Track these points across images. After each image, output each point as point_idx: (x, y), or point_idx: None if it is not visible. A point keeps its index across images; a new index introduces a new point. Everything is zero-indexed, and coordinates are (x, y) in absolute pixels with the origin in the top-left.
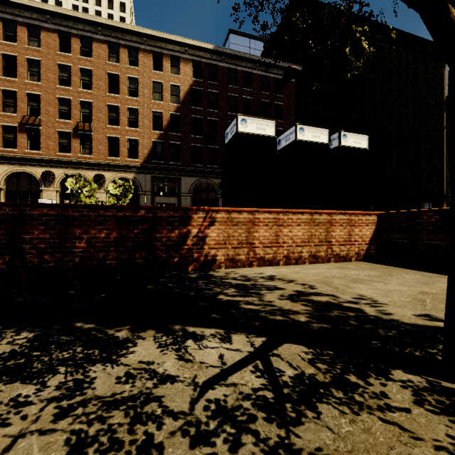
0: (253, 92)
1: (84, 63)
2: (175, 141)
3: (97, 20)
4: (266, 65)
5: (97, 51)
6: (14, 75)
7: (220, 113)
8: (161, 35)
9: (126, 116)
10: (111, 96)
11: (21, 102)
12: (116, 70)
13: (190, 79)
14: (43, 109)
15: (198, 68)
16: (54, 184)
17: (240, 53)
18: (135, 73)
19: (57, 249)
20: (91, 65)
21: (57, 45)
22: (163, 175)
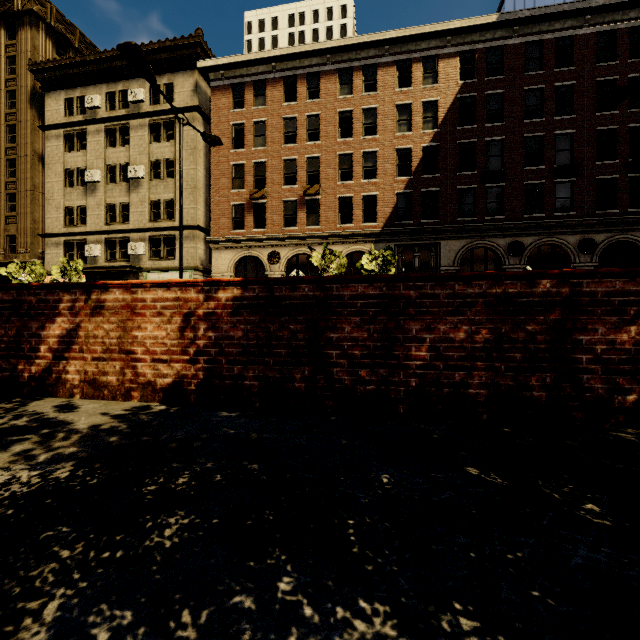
0: (577, 70)
1: (311, 108)
2: (430, 187)
3: (326, 46)
4: (609, 9)
5: (325, 88)
6: (241, 147)
7: (508, 126)
8: (409, 33)
9: (361, 165)
10: (342, 142)
11: (248, 175)
12: (349, 105)
13: (455, 85)
14: (269, 178)
15: (467, 64)
16: (279, 267)
17: (550, 8)
18: (372, 101)
19: (380, 360)
20: (318, 108)
21: (282, 96)
22: (413, 241)
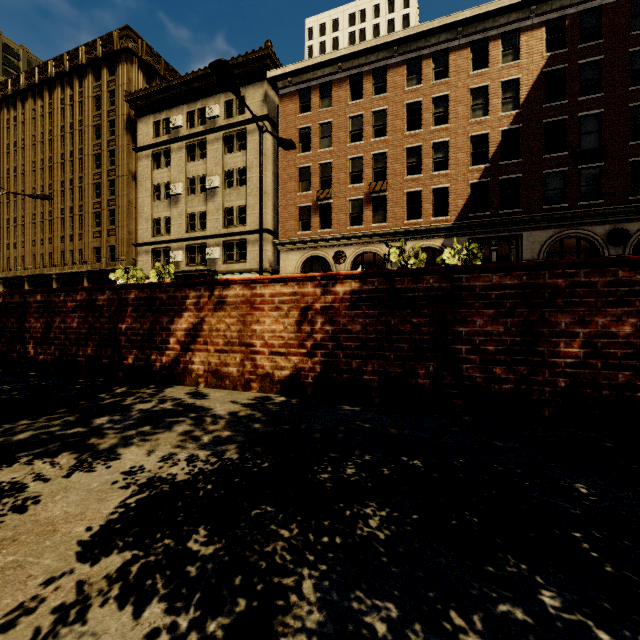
0: None
1: (377, 104)
2: (510, 174)
3: (393, 38)
4: None
5: (392, 81)
6: (306, 151)
7: (607, 96)
8: (485, 10)
9: (431, 157)
10: (410, 135)
11: (314, 177)
12: (417, 96)
13: (540, 58)
14: (334, 178)
15: (554, 33)
16: (345, 266)
17: None
18: (443, 89)
19: (519, 357)
20: (385, 102)
21: (348, 95)
22: (489, 234)
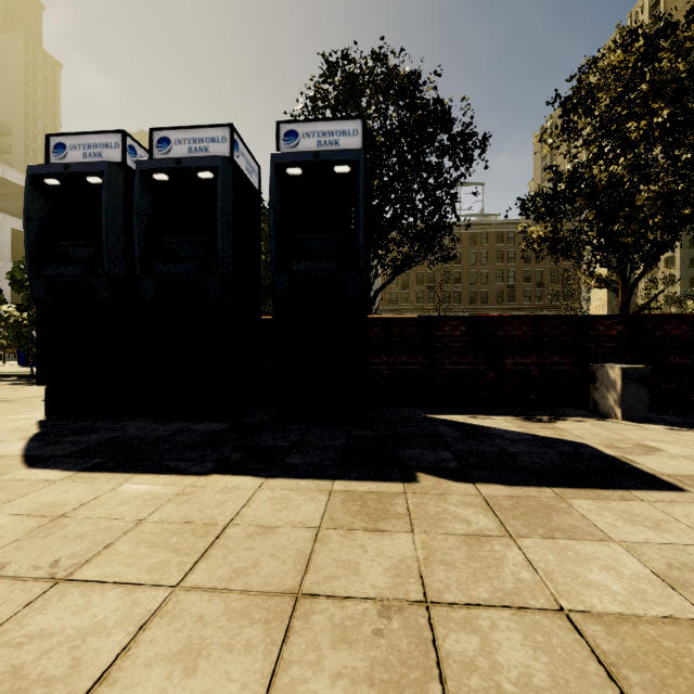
0: None
1: None
2: None
3: None
4: None
5: None
6: None
7: None
8: None
9: None
10: None
11: None
12: None
13: None
14: None
15: None
16: None
17: None
18: None
19: None
20: None
21: None
22: None
